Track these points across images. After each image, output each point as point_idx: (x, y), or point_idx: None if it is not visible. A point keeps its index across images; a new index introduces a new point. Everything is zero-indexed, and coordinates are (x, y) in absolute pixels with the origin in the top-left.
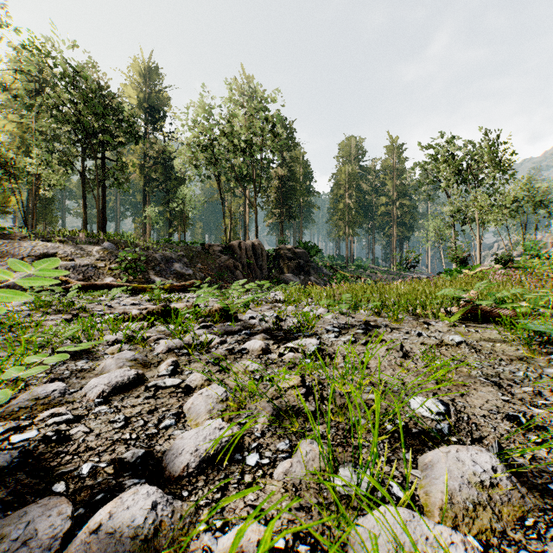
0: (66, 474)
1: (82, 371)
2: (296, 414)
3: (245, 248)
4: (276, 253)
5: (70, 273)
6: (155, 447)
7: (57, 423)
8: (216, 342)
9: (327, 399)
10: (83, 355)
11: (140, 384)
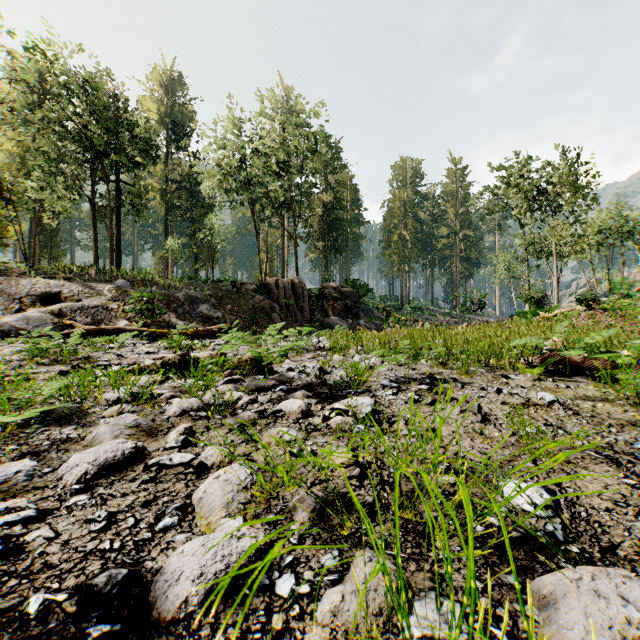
0: (1, 615)
1: (67, 441)
2: (348, 507)
3: (284, 287)
4: (319, 293)
5: (76, 316)
6: (145, 562)
7: (10, 524)
8: (244, 401)
9: (388, 483)
10: (73, 419)
11: (139, 460)
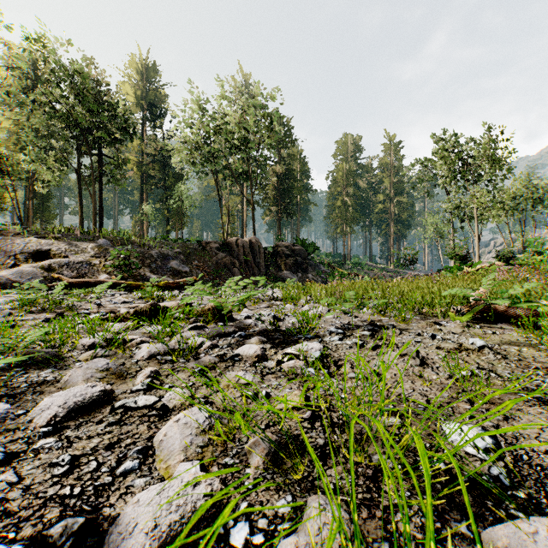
0: None
1: (44, 383)
2: (300, 450)
3: (243, 245)
4: (273, 250)
5: (64, 270)
6: (103, 509)
7: None
8: (206, 346)
9: (338, 425)
10: (52, 362)
11: (107, 402)
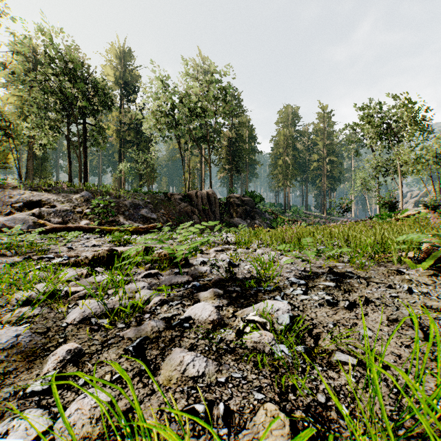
0: None
1: None
2: None
3: (201, 196)
4: (226, 201)
5: (51, 217)
6: None
7: None
8: (153, 303)
9: None
10: None
11: None
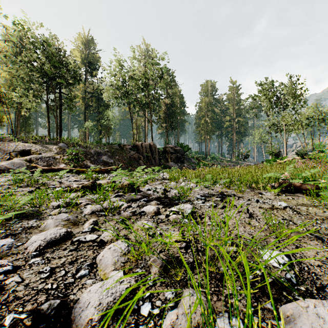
0: None
1: (31, 227)
2: (179, 264)
3: (145, 147)
4: (163, 150)
5: (38, 162)
6: (70, 296)
7: None
8: (124, 207)
9: (201, 251)
10: (35, 216)
11: (68, 238)
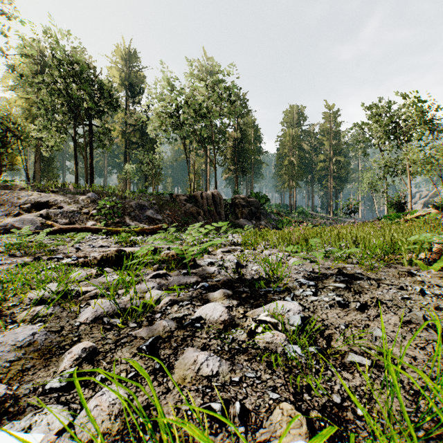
0: None
1: None
2: None
3: (206, 197)
4: (232, 202)
5: (58, 218)
6: None
7: None
8: (163, 303)
9: None
10: None
11: None
